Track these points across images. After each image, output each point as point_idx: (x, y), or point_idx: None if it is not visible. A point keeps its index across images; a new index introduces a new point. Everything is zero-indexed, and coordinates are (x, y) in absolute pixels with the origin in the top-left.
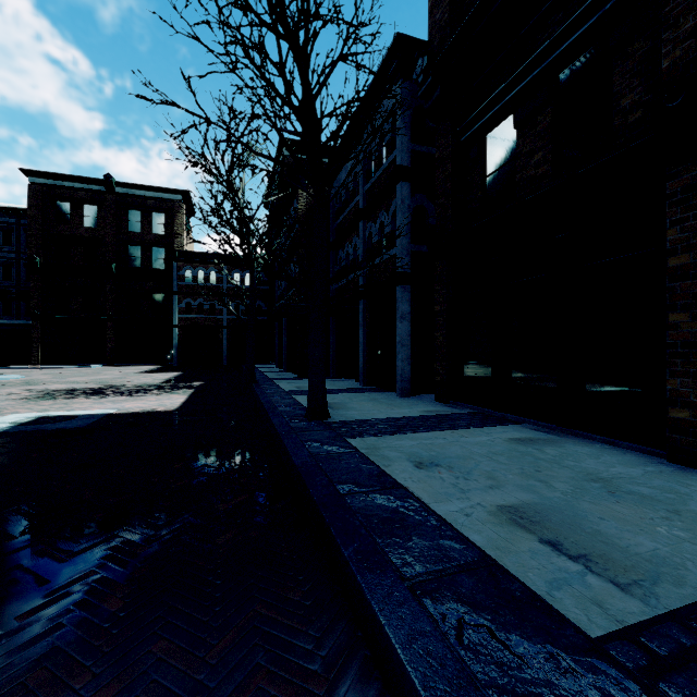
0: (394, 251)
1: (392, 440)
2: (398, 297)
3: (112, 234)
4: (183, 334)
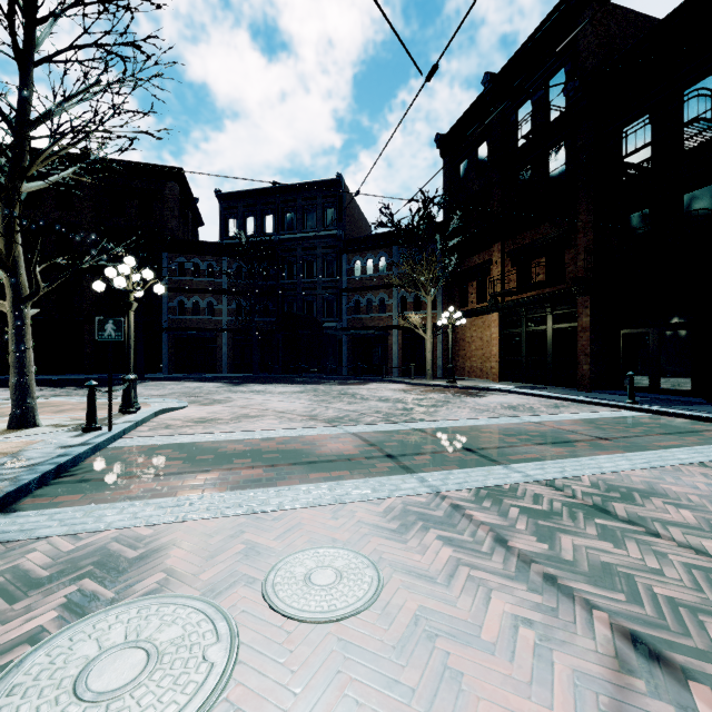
0: None
1: None
2: None
3: None
4: None
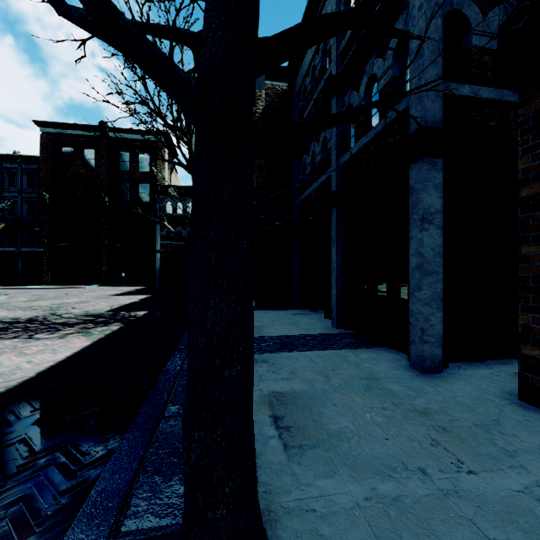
0: (403, 104)
1: None
2: (414, 183)
3: (106, 173)
4: (164, 259)
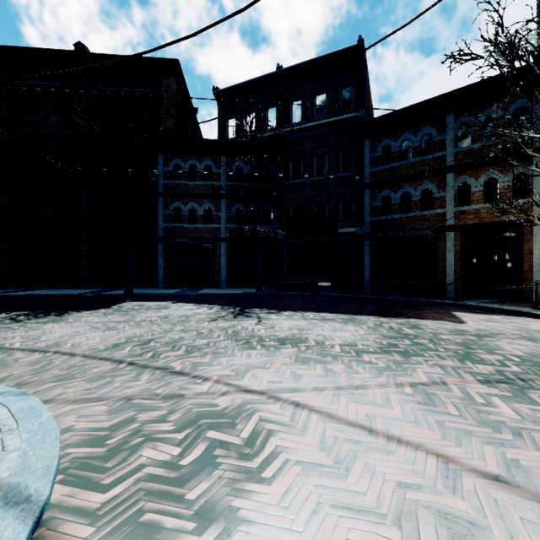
0: None
1: (14, 293)
2: None
3: None
4: None
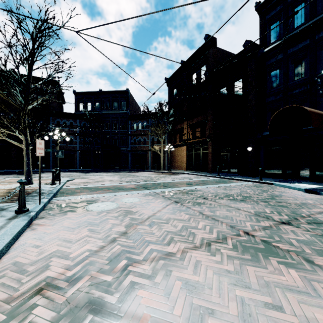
0: None
1: None
2: None
3: None
4: None
